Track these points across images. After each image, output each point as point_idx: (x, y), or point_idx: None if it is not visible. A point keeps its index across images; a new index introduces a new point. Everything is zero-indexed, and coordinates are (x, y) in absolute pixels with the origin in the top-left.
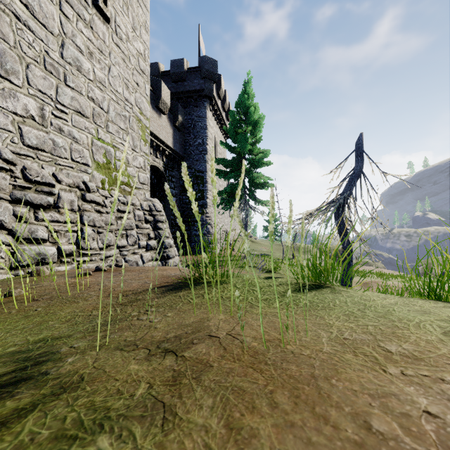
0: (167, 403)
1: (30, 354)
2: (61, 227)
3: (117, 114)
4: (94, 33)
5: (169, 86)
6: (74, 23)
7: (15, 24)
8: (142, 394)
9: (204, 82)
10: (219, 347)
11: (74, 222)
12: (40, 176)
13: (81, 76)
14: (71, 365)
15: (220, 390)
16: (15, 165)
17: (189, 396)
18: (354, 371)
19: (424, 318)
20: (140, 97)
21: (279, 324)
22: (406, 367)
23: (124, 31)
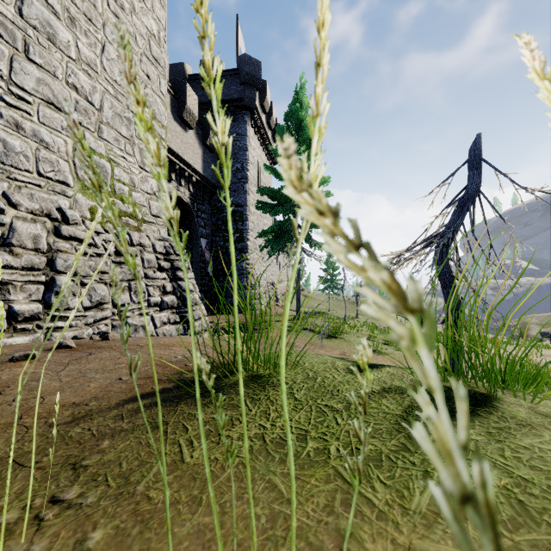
0: None
1: None
2: (15, 276)
3: (116, 115)
4: None
5: (198, 93)
6: None
7: None
8: None
9: (244, 89)
10: None
11: (41, 268)
12: None
13: (55, 49)
14: None
15: None
16: None
17: None
18: None
19: None
20: (153, 95)
21: None
22: None
23: None
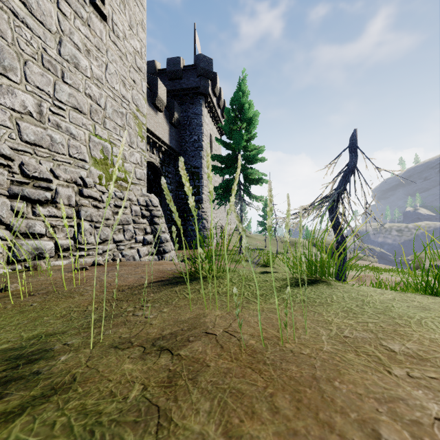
0: (162, 407)
1: (23, 351)
2: (59, 222)
3: (114, 111)
4: (91, 31)
5: (166, 83)
6: (72, 21)
7: (12, 21)
8: (136, 396)
9: (200, 80)
10: (216, 345)
11: (72, 217)
12: (38, 171)
13: (78, 73)
14: (63, 364)
15: (217, 393)
16: (13, 161)
17: (185, 400)
18: (357, 372)
19: (424, 314)
20: (137, 94)
21: (277, 321)
22: (412, 368)
23: (121, 29)
